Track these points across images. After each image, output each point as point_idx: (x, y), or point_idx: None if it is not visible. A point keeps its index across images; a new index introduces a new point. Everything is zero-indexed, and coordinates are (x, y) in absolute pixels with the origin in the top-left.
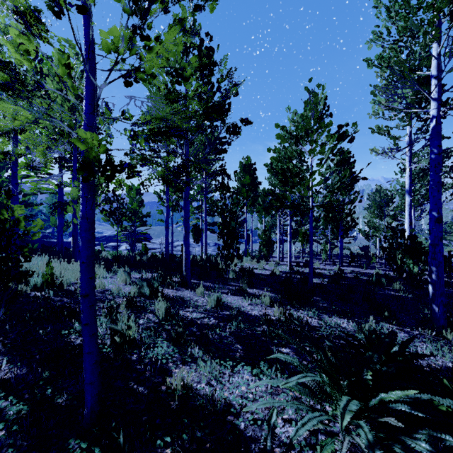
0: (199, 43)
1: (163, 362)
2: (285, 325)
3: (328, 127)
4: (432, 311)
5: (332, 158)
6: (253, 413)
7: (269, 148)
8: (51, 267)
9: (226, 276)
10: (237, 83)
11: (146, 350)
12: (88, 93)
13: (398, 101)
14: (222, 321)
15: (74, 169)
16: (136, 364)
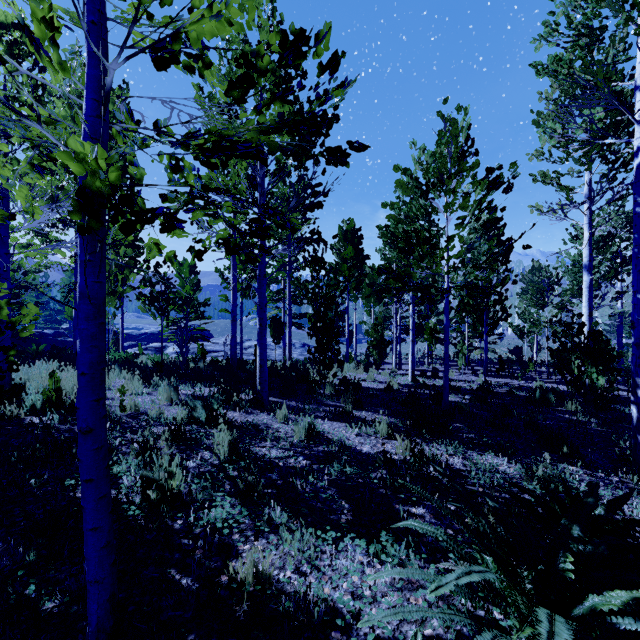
0: None
1: (224, 532)
2: (414, 469)
3: (472, 170)
4: (638, 445)
5: (477, 217)
6: (374, 626)
7: (384, 203)
8: (56, 380)
9: (320, 392)
10: (344, 83)
11: (198, 513)
12: (93, 81)
13: (583, 127)
14: (317, 462)
15: None
16: (180, 537)
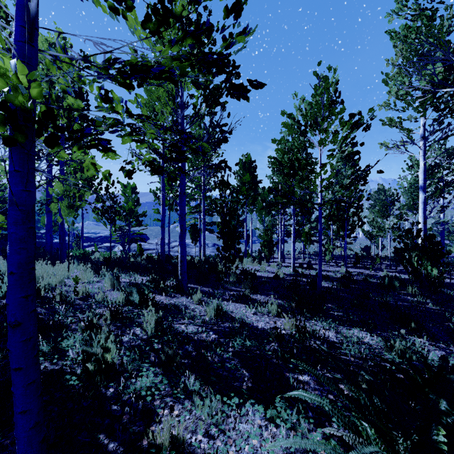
0: (197, 18)
1: (147, 399)
2: (299, 342)
3: (340, 114)
4: None
5: (343, 150)
6: None
7: (274, 139)
8: None
9: (226, 280)
10: (245, 29)
11: (127, 381)
12: (21, 10)
13: (426, 79)
14: (223, 337)
15: (61, 163)
16: (111, 403)
